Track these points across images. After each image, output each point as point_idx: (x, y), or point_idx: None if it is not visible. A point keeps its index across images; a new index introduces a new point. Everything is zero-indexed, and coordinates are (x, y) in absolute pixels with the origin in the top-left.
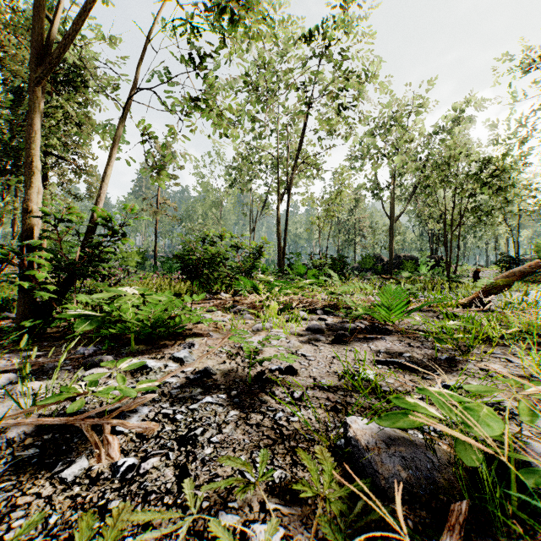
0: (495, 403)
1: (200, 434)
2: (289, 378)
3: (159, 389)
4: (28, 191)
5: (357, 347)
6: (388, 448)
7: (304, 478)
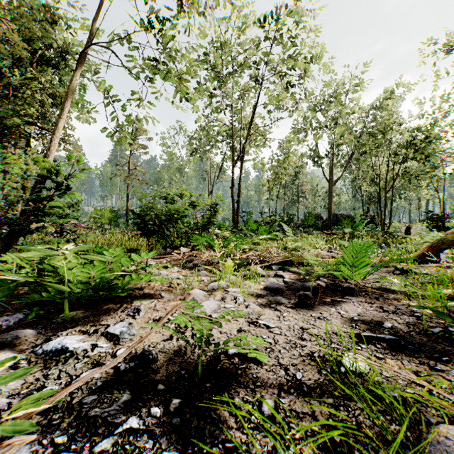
0: None
1: None
2: (252, 369)
3: (65, 397)
4: None
5: (325, 312)
6: None
7: None
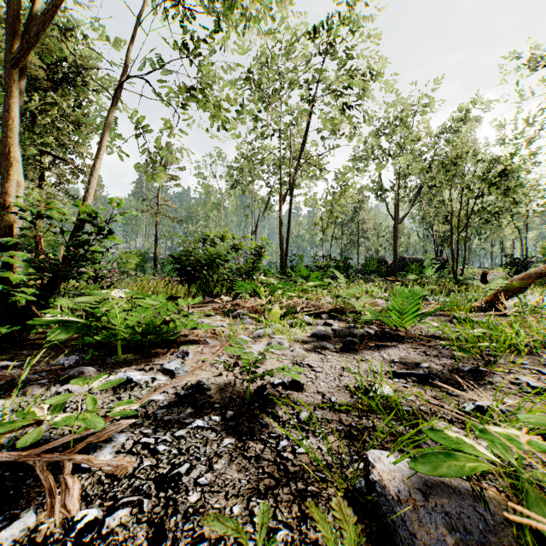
0: (542, 429)
1: (185, 472)
2: (294, 394)
3: (142, 409)
4: (6, 184)
5: (369, 355)
6: (426, 500)
7: (317, 542)
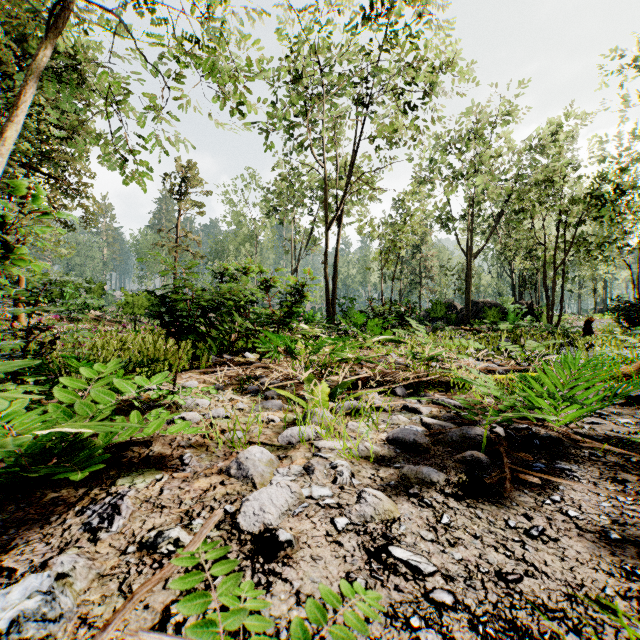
0: None
1: None
2: None
3: None
4: None
5: (535, 512)
6: None
7: None
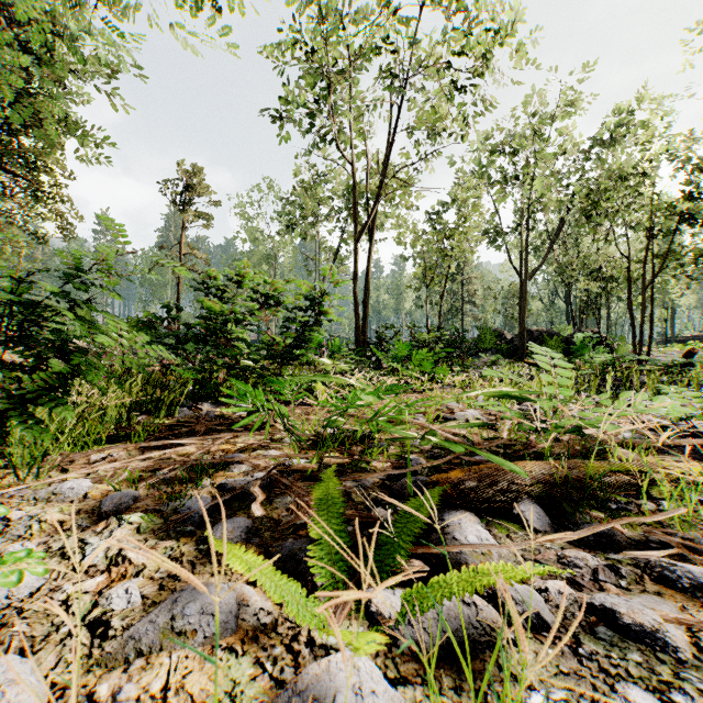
0: None
1: None
2: None
3: None
4: None
5: None
6: None
7: None
